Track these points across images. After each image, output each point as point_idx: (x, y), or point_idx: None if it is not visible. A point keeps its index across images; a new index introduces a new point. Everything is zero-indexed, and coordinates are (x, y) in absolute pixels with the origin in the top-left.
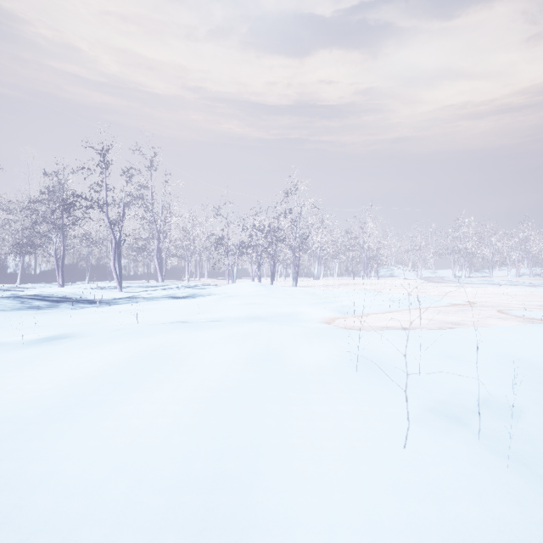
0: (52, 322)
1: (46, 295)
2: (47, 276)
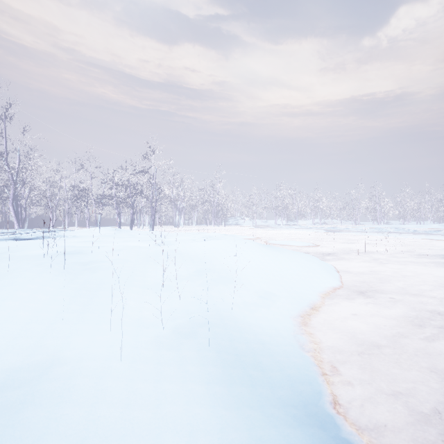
0: None
1: None
2: None
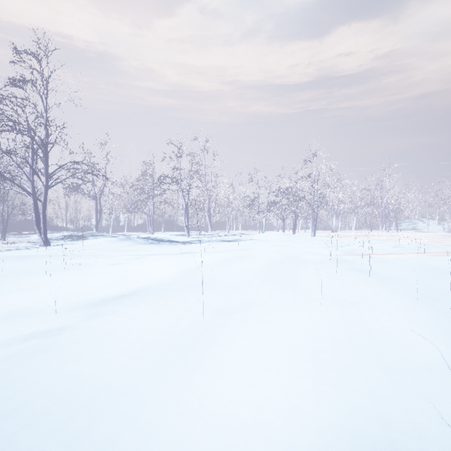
0: (168, 250)
1: (153, 237)
2: (138, 227)
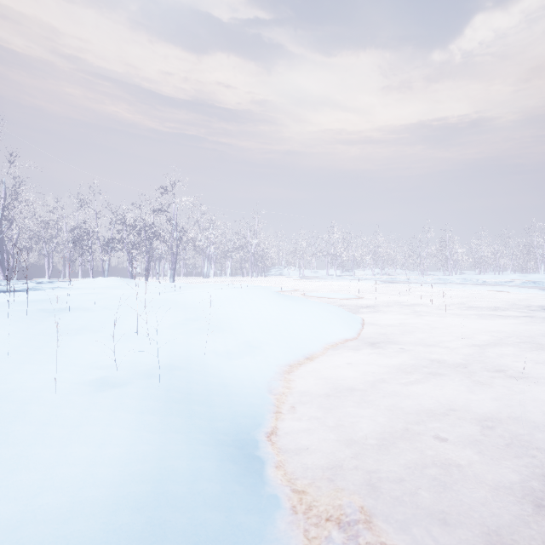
0: None
1: None
2: None
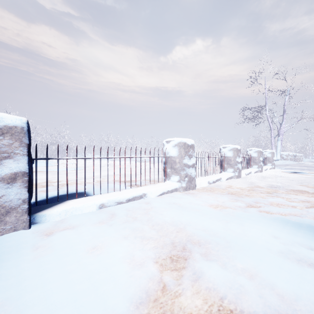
0: None
1: None
2: None
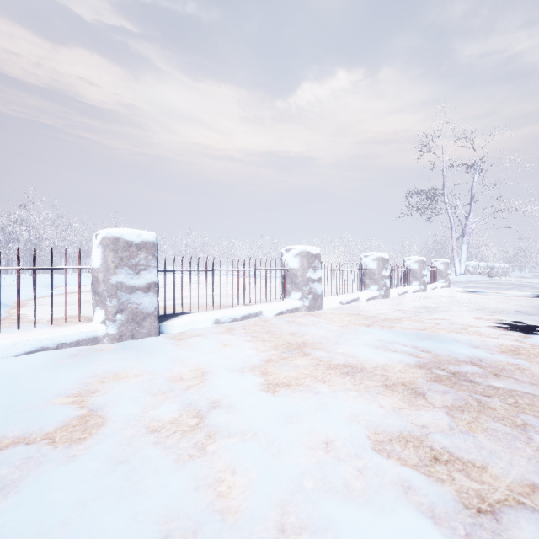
0: None
1: None
2: None
